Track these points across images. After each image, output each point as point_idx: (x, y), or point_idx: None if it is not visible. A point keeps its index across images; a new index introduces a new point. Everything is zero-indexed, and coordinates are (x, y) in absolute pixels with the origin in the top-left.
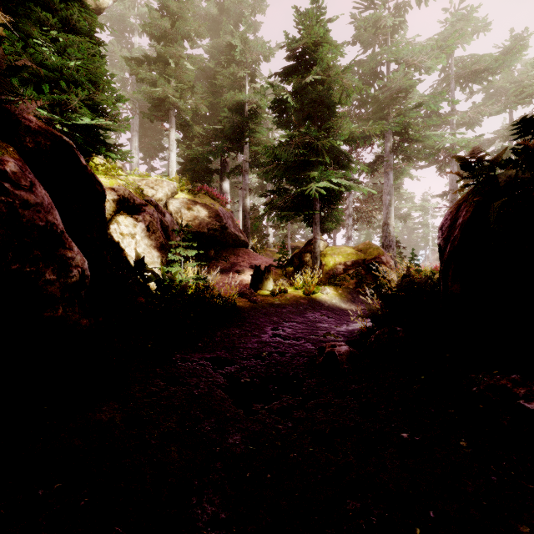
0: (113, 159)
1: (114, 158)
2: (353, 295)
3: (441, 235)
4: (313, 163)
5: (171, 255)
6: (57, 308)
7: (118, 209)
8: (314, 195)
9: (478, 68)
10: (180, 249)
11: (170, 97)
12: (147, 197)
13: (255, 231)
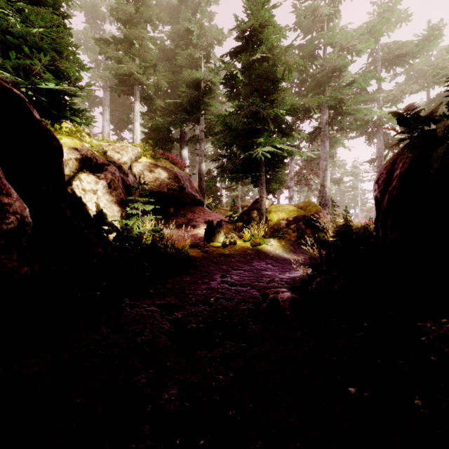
0: (78, 123)
1: (79, 123)
2: (294, 247)
3: (378, 188)
4: (259, 132)
5: (129, 209)
6: None
7: (80, 167)
8: (260, 159)
9: (401, 52)
10: (138, 204)
11: (134, 73)
12: (110, 158)
13: (210, 192)
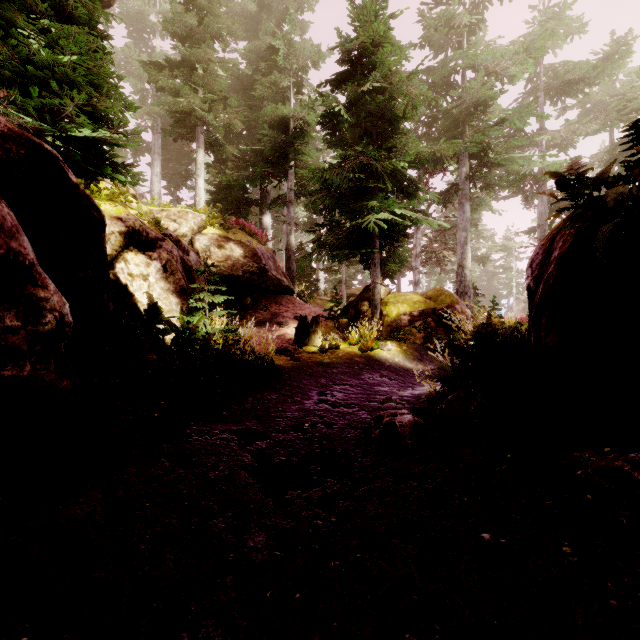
0: (121, 183)
1: (123, 182)
2: (420, 352)
3: (531, 274)
4: (372, 191)
5: (192, 301)
6: (22, 364)
7: (126, 243)
8: (373, 230)
9: (572, 77)
10: (204, 294)
11: (197, 109)
12: (165, 230)
13: (303, 275)
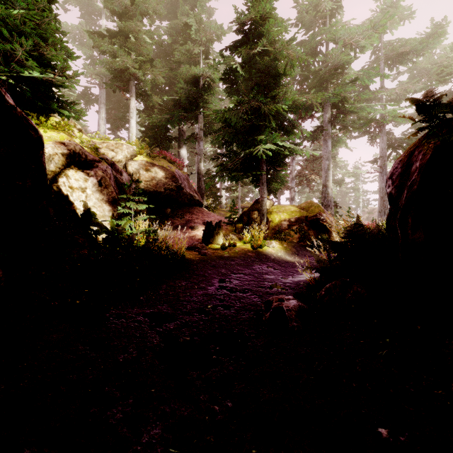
0: (67, 117)
1: (68, 116)
2: (297, 249)
3: (392, 184)
4: (260, 129)
5: (120, 209)
6: None
7: (68, 163)
8: (261, 158)
9: (404, 50)
10: (130, 203)
11: (130, 67)
12: (102, 155)
13: (210, 193)
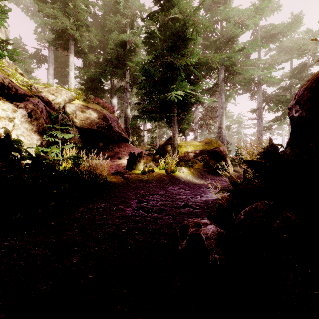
0: (0, 56)
1: (2, 55)
2: (201, 174)
3: (301, 108)
4: (173, 81)
5: (45, 136)
6: None
7: None
8: (173, 103)
9: (274, 32)
10: (57, 132)
11: (68, 29)
12: (37, 93)
13: (135, 133)
